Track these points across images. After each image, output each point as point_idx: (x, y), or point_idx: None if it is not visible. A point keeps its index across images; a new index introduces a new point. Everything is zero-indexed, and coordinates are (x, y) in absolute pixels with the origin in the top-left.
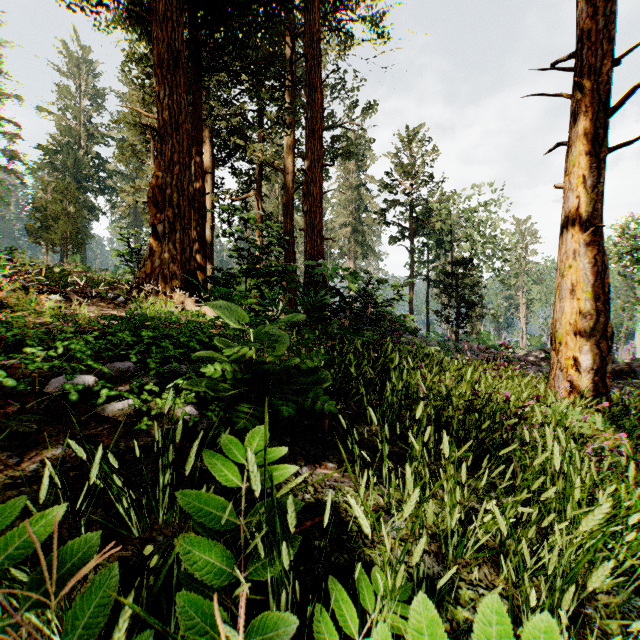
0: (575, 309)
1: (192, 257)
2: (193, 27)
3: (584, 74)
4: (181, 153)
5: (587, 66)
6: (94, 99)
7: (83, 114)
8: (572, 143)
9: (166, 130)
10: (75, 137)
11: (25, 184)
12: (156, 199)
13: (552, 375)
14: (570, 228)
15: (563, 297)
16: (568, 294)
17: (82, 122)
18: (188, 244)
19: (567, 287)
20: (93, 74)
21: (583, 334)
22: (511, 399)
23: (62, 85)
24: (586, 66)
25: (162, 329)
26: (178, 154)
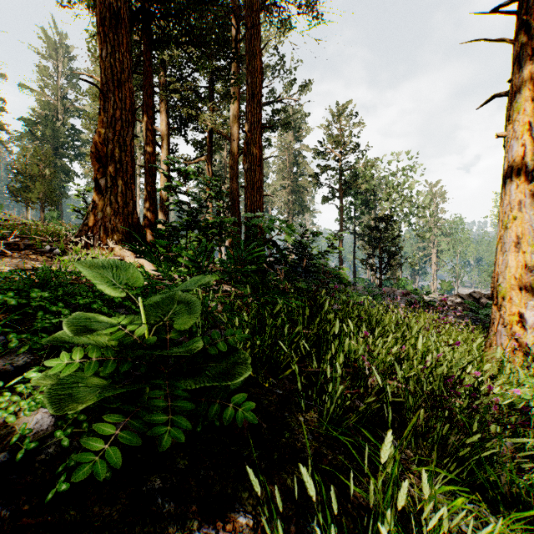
0: (520, 263)
1: (135, 210)
2: (143, 0)
3: (529, 16)
4: (124, 110)
5: (533, 7)
6: (70, 78)
7: (60, 91)
8: (516, 89)
9: (108, 87)
10: (53, 111)
11: (9, 150)
12: (99, 154)
13: (493, 330)
14: (514, 178)
15: (506, 250)
16: (512, 247)
17: (59, 98)
18: (131, 198)
19: (511, 240)
20: (69, 57)
21: (528, 289)
22: (468, 369)
23: (42, 66)
24: (531, 7)
25: (69, 287)
26: (120, 111)
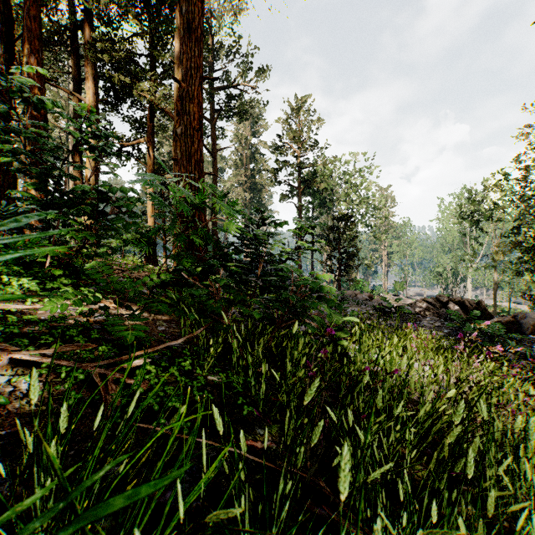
0: None
1: None
2: None
3: None
4: None
5: None
6: None
7: None
8: None
9: None
10: None
11: None
12: None
13: None
14: None
15: None
16: None
17: None
18: None
19: None
20: None
21: None
22: None
23: None
24: None
25: None
26: None
